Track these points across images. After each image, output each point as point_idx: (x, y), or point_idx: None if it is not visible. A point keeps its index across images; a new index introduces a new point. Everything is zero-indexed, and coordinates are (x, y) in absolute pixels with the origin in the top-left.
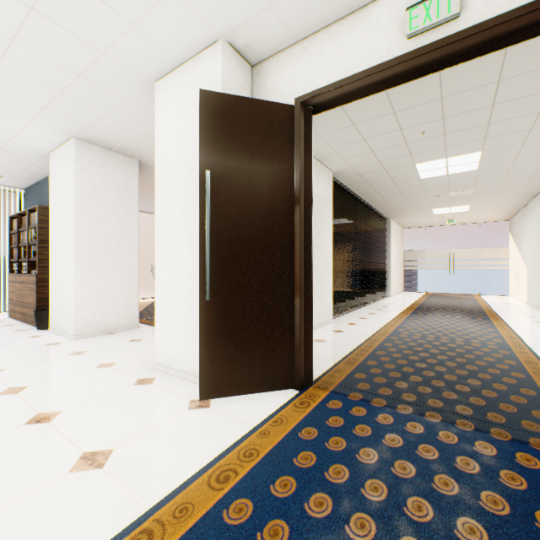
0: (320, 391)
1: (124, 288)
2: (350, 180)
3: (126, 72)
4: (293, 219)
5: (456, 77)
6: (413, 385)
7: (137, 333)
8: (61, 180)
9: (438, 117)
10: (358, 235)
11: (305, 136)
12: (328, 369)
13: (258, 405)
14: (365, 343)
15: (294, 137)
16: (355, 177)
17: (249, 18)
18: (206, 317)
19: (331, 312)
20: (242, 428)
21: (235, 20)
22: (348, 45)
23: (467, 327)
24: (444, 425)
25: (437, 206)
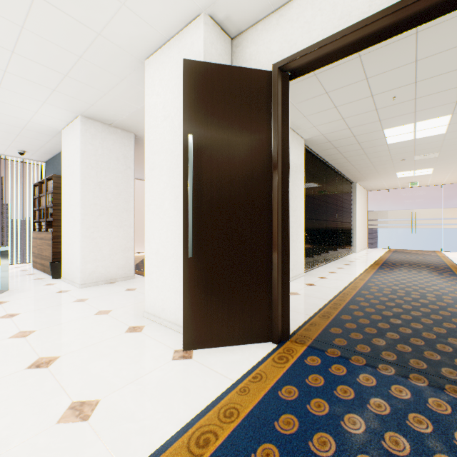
0: (297, 346)
1: (122, 244)
2: (320, 146)
3: (119, 52)
4: (271, 180)
5: (433, 37)
6: (390, 342)
7: (132, 283)
8: (70, 153)
9: (410, 81)
10: (326, 197)
11: (282, 100)
12: (304, 322)
13: (238, 358)
14: (337, 297)
15: (272, 101)
16: (325, 144)
17: None
18: (188, 273)
19: (303, 267)
20: (222, 382)
21: None
22: (326, 7)
23: (436, 283)
24: (432, 391)
25: (401, 169)
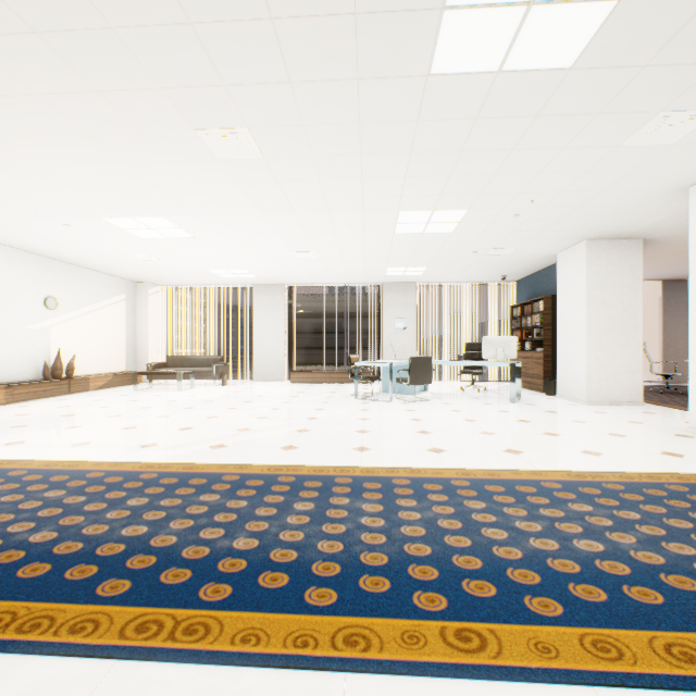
0: None
1: (627, 364)
2: None
3: (659, 192)
4: None
5: None
6: None
7: (644, 408)
8: (569, 276)
9: None
10: None
11: None
12: None
13: None
14: None
15: None
16: None
17: None
18: None
19: None
20: None
21: None
22: None
23: None
24: None
25: None
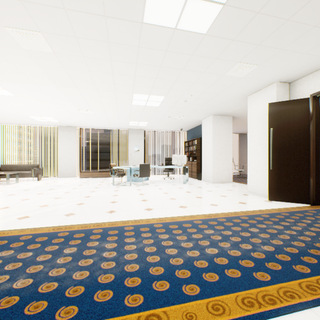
0: None
1: (227, 166)
2: None
3: (238, 97)
4: (308, 140)
5: None
6: None
7: (233, 184)
8: (206, 129)
9: None
10: None
11: (315, 107)
12: None
13: (291, 205)
14: None
15: (309, 109)
16: None
17: (287, 75)
18: (270, 174)
19: None
20: (285, 207)
21: (282, 77)
22: None
23: None
24: None
25: None
